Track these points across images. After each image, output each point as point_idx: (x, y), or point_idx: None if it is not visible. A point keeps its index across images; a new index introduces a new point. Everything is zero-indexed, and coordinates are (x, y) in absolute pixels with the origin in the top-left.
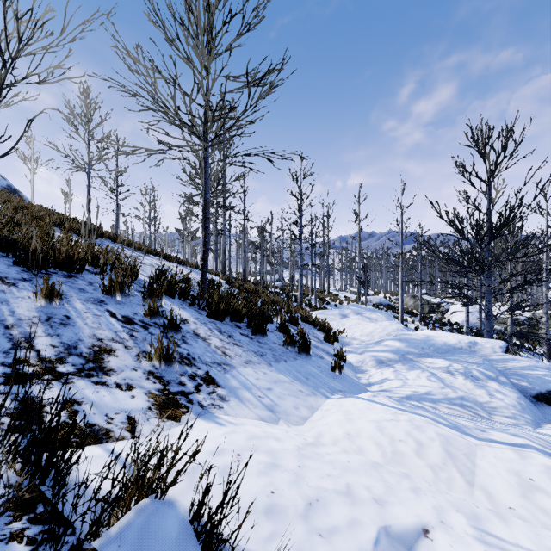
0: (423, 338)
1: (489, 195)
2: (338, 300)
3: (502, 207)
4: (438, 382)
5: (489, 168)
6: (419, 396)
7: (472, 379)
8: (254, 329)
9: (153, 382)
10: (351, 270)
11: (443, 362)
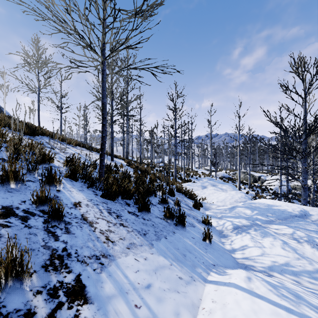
0: (265, 207)
1: (305, 105)
2: (198, 174)
3: (314, 113)
4: (292, 252)
5: (305, 87)
6: (280, 267)
7: (317, 247)
8: (140, 207)
9: None
10: (205, 156)
11: (287, 229)
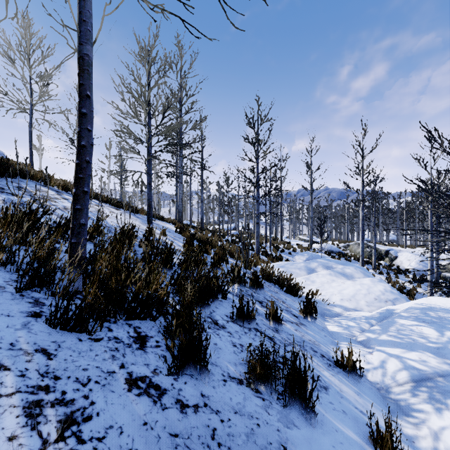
0: None
1: None
2: (291, 247)
3: None
4: None
5: None
6: None
7: None
8: (173, 354)
9: None
10: (298, 220)
11: None
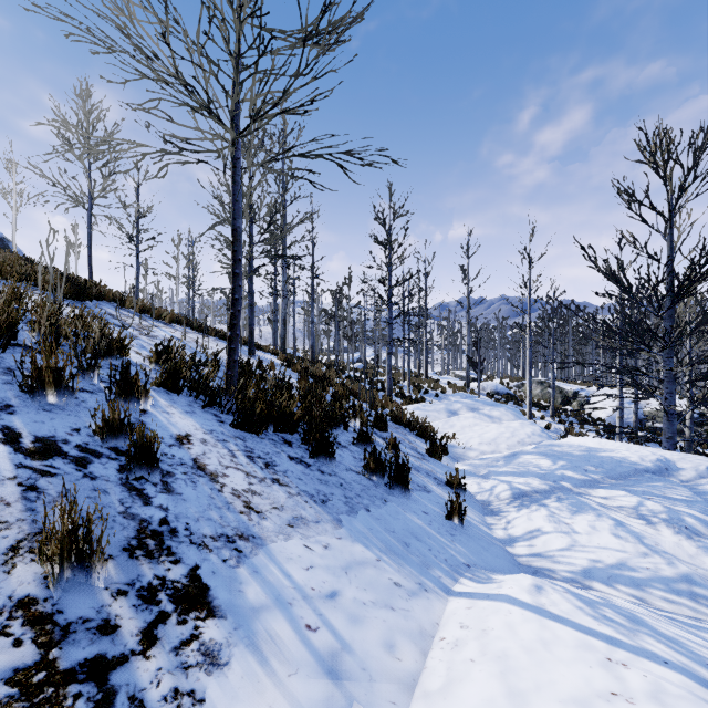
0: (582, 453)
1: (671, 234)
2: (440, 387)
3: (690, 252)
4: (633, 542)
5: (670, 195)
6: (607, 572)
7: (688, 533)
8: (313, 447)
9: (13, 643)
10: (455, 347)
11: (627, 496)
